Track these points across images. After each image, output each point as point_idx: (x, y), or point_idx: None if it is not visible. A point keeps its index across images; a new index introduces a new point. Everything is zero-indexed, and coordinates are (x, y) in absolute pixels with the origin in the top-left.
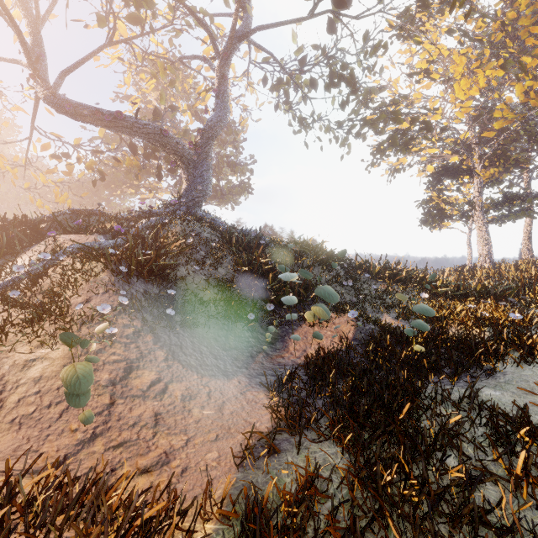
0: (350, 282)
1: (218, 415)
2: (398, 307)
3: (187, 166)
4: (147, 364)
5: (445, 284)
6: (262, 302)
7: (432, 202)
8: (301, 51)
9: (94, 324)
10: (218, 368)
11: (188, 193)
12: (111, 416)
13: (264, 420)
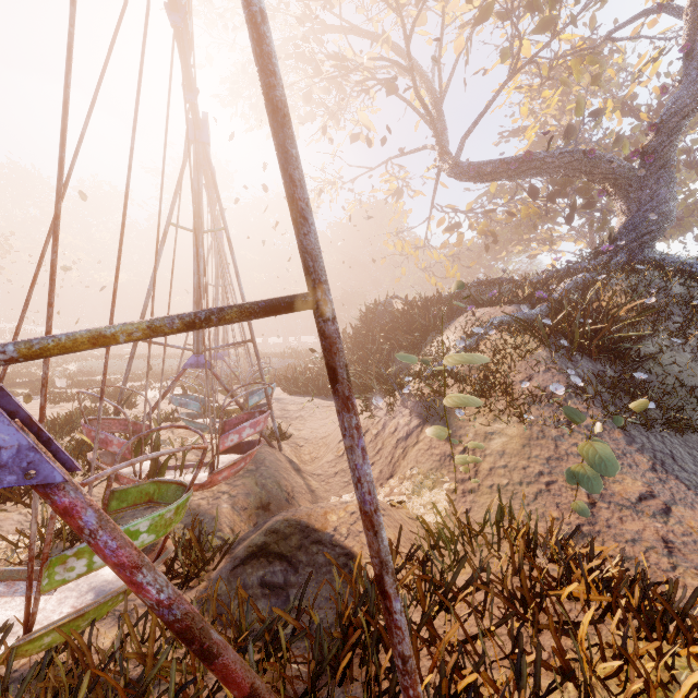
0: None
1: None
2: None
3: (626, 190)
4: (625, 468)
5: None
6: None
7: None
8: None
9: (543, 406)
10: None
11: (629, 231)
12: (595, 518)
13: None
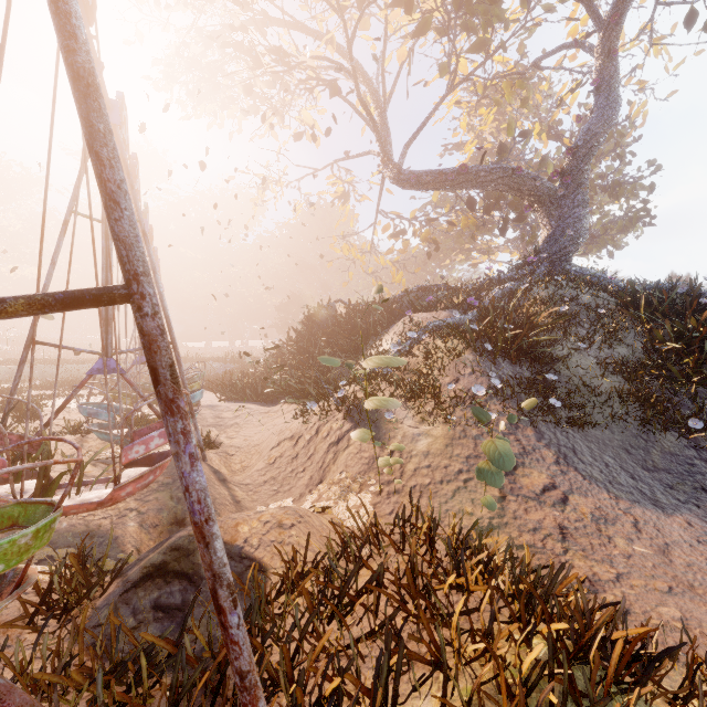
0: None
1: (661, 560)
2: None
3: (548, 207)
4: (533, 463)
5: None
6: None
7: None
8: None
9: (467, 407)
10: (641, 493)
11: (550, 244)
12: (504, 511)
13: None
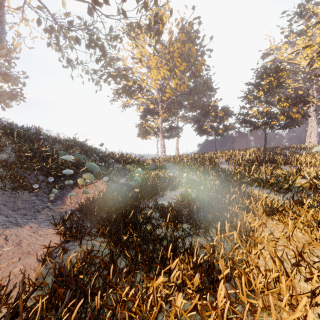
0: (103, 163)
1: (17, 248)
2: (127, 175)
3: None
4: None
5: (147, 164)
6: (44, 176)
7: (143, 125)
8: (69, 15)
9: None
10: (11, 222)
11: None
12: None
13: (55, 241)
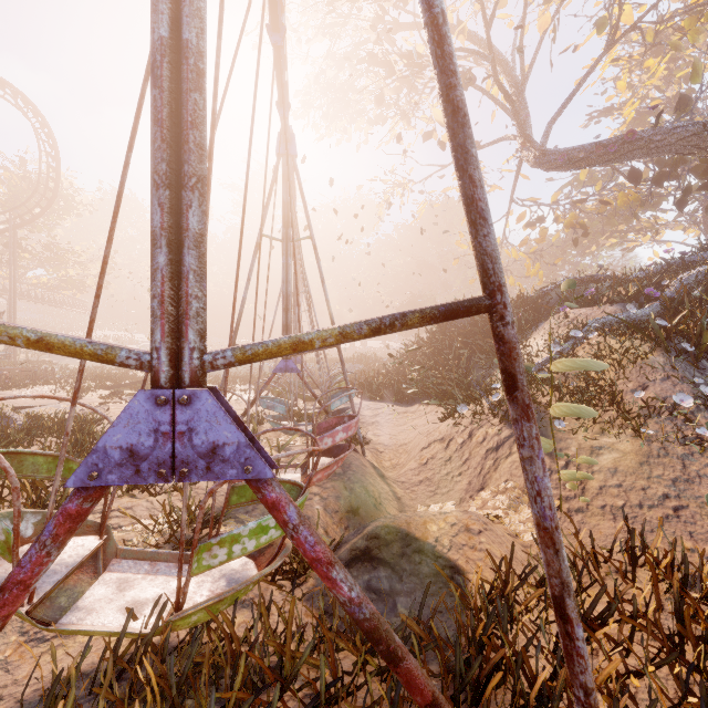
0: None
1: None
2: None
3: None
4: None
5: None
6: None
7: None
8: None
9: (663, 420)
10: None
11: None
12: None
13: None
